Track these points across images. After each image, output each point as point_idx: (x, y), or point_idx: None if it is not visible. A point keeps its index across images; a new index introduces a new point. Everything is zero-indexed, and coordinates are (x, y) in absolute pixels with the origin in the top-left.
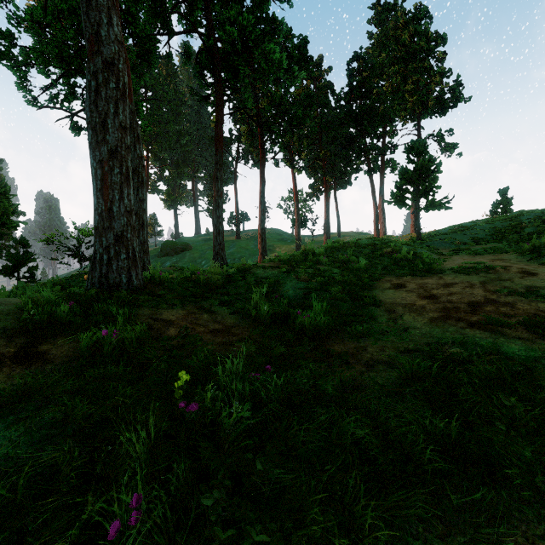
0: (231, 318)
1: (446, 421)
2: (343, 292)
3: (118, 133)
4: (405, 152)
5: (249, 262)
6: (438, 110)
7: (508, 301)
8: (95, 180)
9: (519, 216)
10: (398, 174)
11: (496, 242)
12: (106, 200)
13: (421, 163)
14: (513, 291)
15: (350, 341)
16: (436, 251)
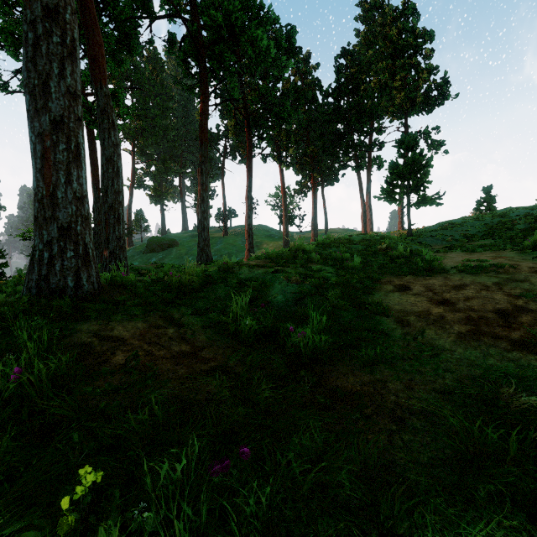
0: (204, 334)
1: None
2: (343, 297)
3: (65, 100)
4: (396, 146)
5: (233, 260)
6: (425, 107)
7: None
8: (34, 157)
9: (508, 213)
10: (389, 168)
11: (489, 239)
12: (47, 183)
13: (413, 158)
14: None
15: (361, 371)
16: (429, 248)
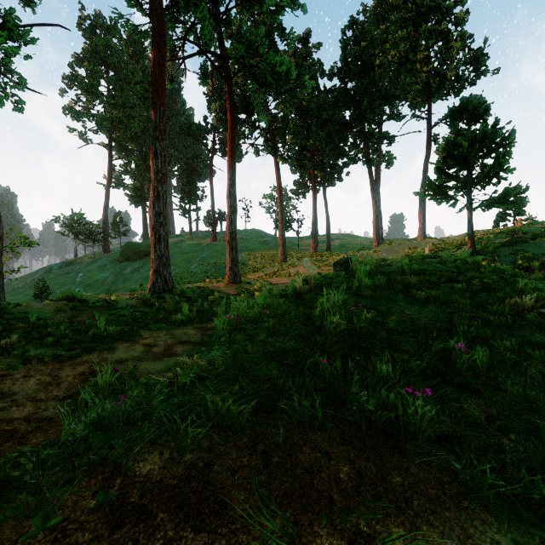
0: None
1: None
2: None
3: None
4: (450, 116)
5: (90, 402)
6: (451, 89)
7: None
8: None
9: None
10: (442, 149)
11: None
12: None
13: (483, 131)
14: None
15: None
16: None
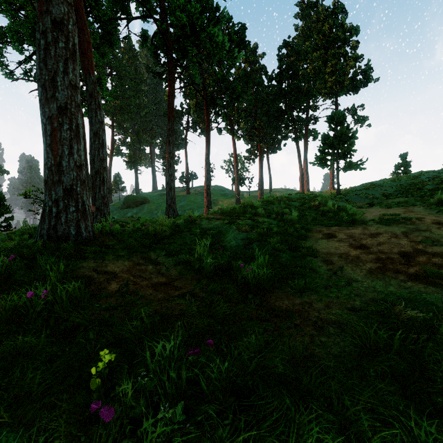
0: (175, 270)
1: (428, 415)
2: (282, 243)
3: (68, 91)
4: (327, 121)
5: (196, 214)
6: (352, 89)
7: (436, 252)
8: (45, 135)
9: (420, 176)
10: (322, 139)
11: (403, 197)
12: (55, 155)
13: (341, 131)
14: (437, 241)
15: (294, 296)
16: (354, 204)
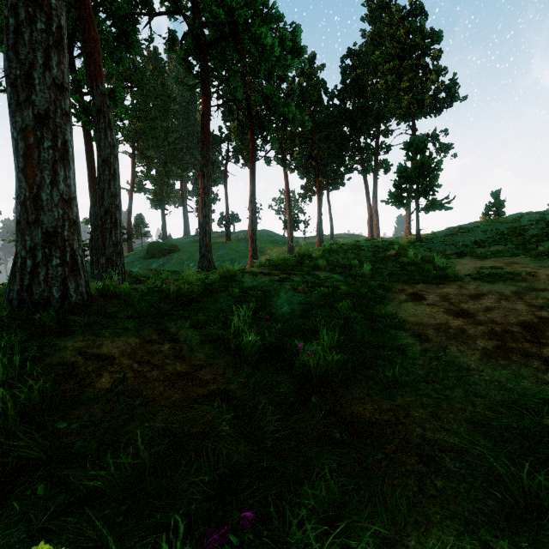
0: (202, 350)
1: None
2: (354, 309)
3: (50, 92)
4: (404, 148)
5: (236, 267)
6: (433, 109)
7: None
8: (16, 155)
9: (519, 218)
10: (397, 172)
11: (500, 244)
12: (30, 184)
13: (422, 161)
14: None
15: (379, 395)
16: (440, 254)
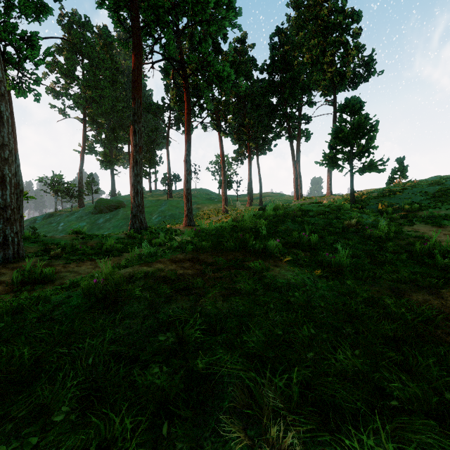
0: None
1: None
2: None
3: None
4: (338, 110)
5: (145, 250)
6: (351, 84)
7: None
8: None
9: (445, 181)
10: (332, 133)
11: (440, 207)
12: None
13: (358, 122)
14: None
15: None
16: (387, 219)
